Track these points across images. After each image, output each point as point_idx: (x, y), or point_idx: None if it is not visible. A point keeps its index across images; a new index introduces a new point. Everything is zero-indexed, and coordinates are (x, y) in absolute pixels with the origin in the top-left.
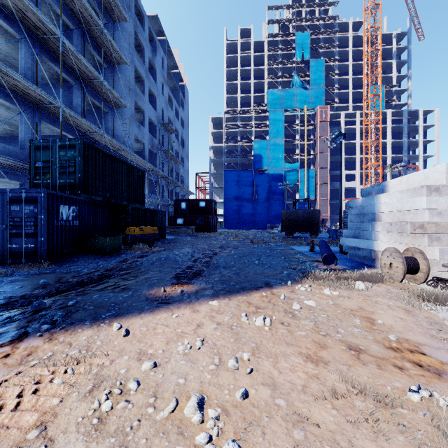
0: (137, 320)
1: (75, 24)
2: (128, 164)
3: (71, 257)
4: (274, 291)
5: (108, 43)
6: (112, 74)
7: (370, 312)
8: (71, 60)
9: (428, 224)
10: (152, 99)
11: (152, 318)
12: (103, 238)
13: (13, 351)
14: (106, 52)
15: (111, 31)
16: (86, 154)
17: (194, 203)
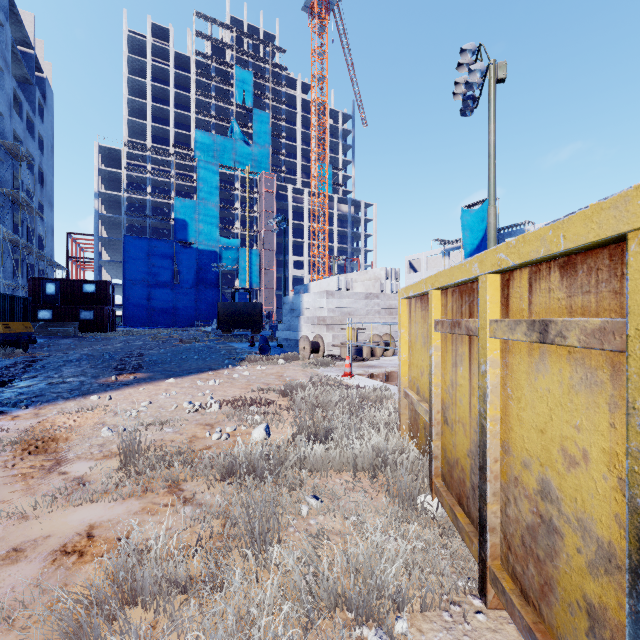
0: (110, 394)
1: None
2: None
3: None
4: (219, 371)
5: None
6: None
7: (282, 373)
8: None
9: (328, 318)
10: None
11: (122, 392)
12: None
13: (16, 415)
14: None
15: None
16: None
17: (74, 285)
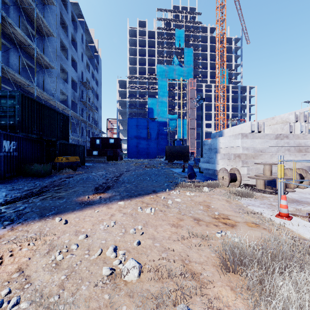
0: (72, 215)
1: (12, 1)
2: (56, 111)
3: (12, 179)
4: (158, 195)
5: (39, 20)
6: (42, 43)
7: (209, 202)
8: (9, 29)
9: (242, 154)
10: (74, 63)
11: (82, 213)
12: (38, 165)
13: None
14: (38, 25)
15: (41, 11)
16: (23, 103)
17: (106, 140)
